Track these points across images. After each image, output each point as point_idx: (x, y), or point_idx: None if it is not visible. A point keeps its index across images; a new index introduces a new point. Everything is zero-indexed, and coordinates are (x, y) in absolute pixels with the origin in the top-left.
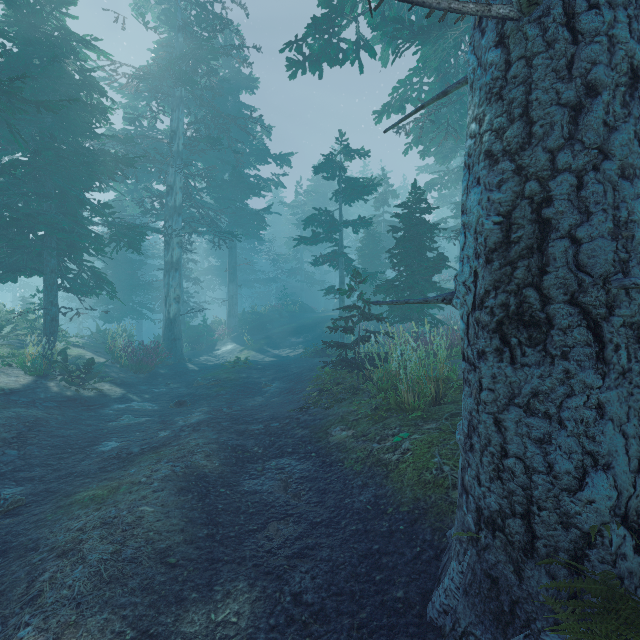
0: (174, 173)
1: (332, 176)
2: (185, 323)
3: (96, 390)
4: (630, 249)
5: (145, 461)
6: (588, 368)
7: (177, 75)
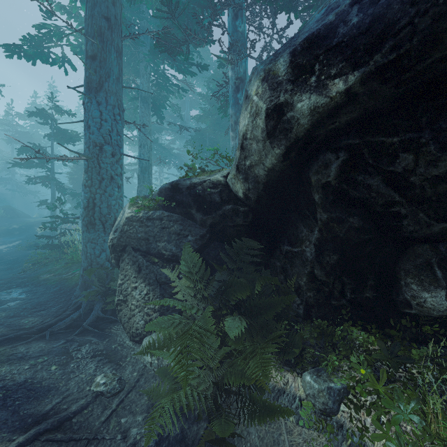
0: None
1: (45, 122)
2: None
3: None
4: (111, 210)
5: None
6: (102, 233)
7: None
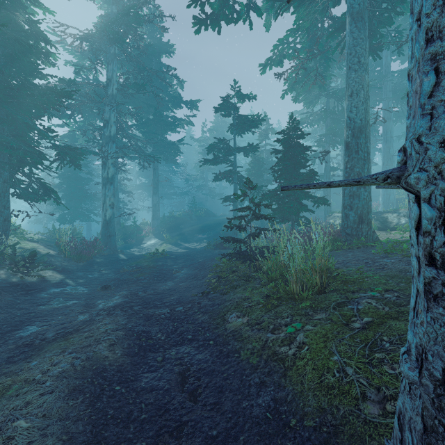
0: (109, 111)
1: (228, 114)
2: (120, 224)
3: (38, 277)
4: None
5: (52, 351)
6: None
7: (112, 37)
